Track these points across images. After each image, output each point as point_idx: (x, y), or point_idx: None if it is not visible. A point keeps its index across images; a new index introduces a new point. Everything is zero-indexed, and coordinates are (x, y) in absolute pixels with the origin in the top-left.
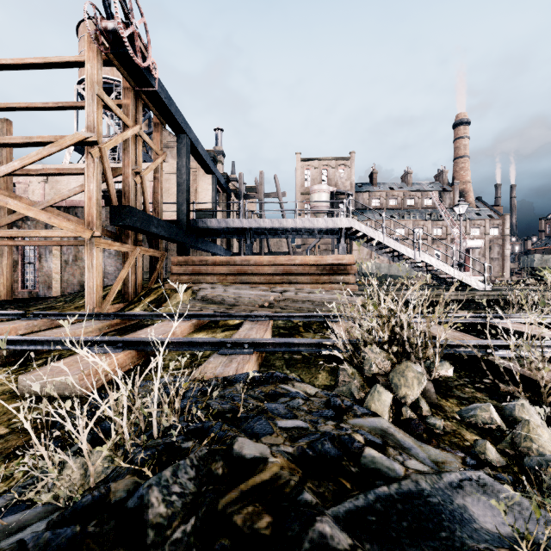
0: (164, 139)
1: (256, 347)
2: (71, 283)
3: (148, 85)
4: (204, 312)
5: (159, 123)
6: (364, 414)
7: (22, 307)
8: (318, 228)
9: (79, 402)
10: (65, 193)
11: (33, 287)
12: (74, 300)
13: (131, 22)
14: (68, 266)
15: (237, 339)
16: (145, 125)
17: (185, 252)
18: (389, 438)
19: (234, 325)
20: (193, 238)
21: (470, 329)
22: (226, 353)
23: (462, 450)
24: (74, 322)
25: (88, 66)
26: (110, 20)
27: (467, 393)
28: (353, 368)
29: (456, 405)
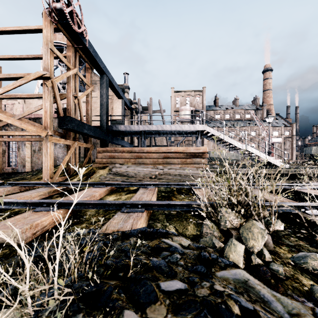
0: (94, 79)
1: (146, 207)
2: (37, 163)
3: (82, 44)
4: (114, 182)
5: (89, 67)
6: (227, 266)
7: (6, 178)
8: (184, 131)
9: (20, 249)
10: (32, 109)
11: (14, 166)
12: (37, 173)
13: (70, 4)
14: (35, 153)
15: (133, 201)
16: (82, 71)
17: (105, 145)
18: (251, 291)
19: (133, 190)
20: (110, 136)
21: (281, 192)
22: (126, 211)
23: (304, 295)
24: (34, 188)
25: (44, 31)
26: (58, 2)
27: (293, 242)
28: (212, 223)
29: (288, 252)
